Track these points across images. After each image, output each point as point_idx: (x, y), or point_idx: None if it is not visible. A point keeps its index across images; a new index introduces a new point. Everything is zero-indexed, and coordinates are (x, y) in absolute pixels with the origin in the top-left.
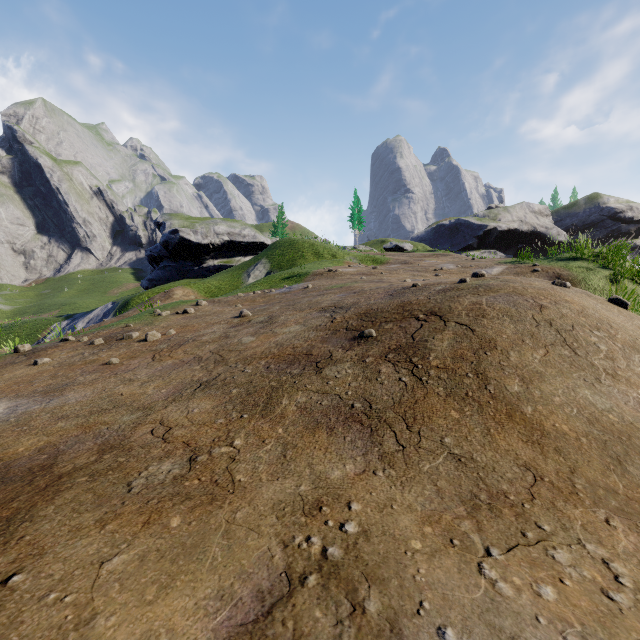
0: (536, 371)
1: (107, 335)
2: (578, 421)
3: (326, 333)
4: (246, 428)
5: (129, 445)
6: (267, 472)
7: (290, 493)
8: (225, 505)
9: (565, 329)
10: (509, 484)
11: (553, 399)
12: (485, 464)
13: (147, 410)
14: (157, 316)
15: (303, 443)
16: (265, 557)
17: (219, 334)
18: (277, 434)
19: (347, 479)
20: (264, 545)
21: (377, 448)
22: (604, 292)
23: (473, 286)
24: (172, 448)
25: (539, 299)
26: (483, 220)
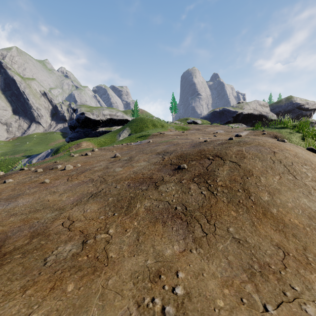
0: (276, 188)
1: (44, 167)
2: (303, 217)
3: (160, 166)
4: (116, 222)
5: (48, 233)
6: (128, 251)
7: (141, 265)
8: (102, 274)
9: (288, 164)
10: (270, 258)
11: (287, 204)
12: (254, 244)
13: (61, 210)
14: (71, 156)
15: (148, 231)
16: (125, 315)
17: (103, 166)
18: (134, 226)
19: (175, 255)
20: (125, 305)
21: (191, 234)
22: (299, 144)
23: (237, 141)
24: (73, 235)
25: (272, 148)
26: (236, 109)
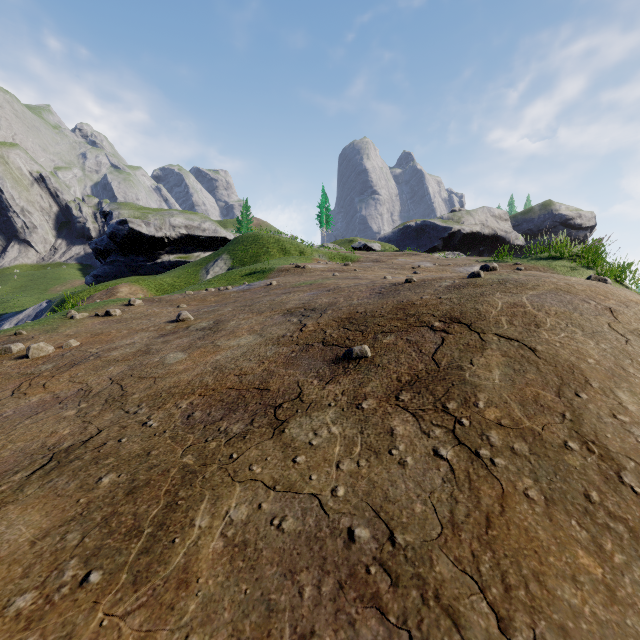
0: None
1: None
2: None
3: (292, 349)
4: None
5: None
6: None
7: None
8: None
9: None
10: None
11: None
12: None
13: None
14: (68, 319)
15: None
16: None
17: (138, 347)
18: None
19: None
20: None
21: None
22: None
23: (495, 281)
24: None
25: (600, 299)
26: (448, 222)
